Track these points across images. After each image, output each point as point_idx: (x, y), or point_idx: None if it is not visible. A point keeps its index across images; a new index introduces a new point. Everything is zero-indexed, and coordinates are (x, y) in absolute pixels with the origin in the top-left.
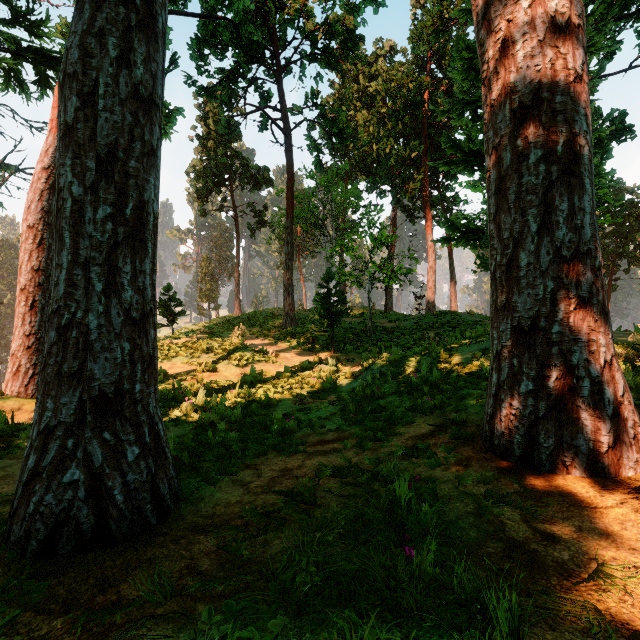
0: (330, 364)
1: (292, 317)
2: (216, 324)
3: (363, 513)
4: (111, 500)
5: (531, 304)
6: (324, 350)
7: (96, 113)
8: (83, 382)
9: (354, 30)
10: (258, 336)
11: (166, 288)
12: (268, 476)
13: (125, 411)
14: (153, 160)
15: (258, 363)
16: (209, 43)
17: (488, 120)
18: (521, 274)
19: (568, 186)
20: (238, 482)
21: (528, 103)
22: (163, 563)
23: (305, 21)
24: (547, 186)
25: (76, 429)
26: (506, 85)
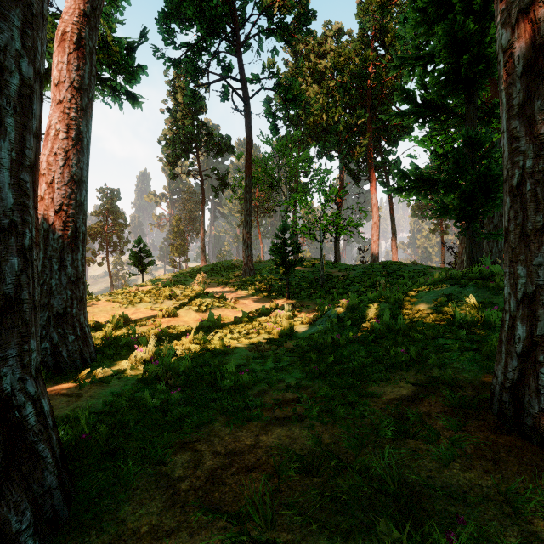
0: (286, 310)
1: (251, 267)
2: (183, 274)
3: None
4: None
5: None
6: (280, 297)
7: None
8: None
9: (307, 5)
10: (219, 284)
11: (137, 241)
12: (208, 467)
13: None
14: None
15: (217, 309)
16: (174, 16)
17: None
18: None
19: None
20: (164, 479)
21: None
22: None
23: None
24: None
25: None
26: None
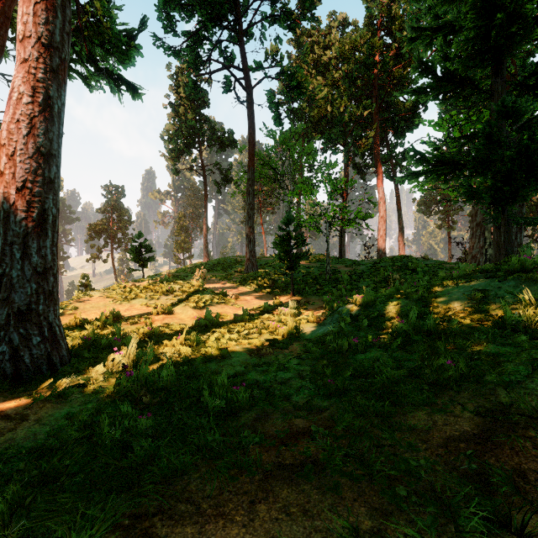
0: (291, 307)
1: (253, 262)
2: (184, 269)
3: None
4: None
5: None
6: (284, 293)
7: None
8: None
9: None
10: (220, 279)
11: (137, 235)
12: None
13: None
14: None
15: (216, 305)
16: (174, 1)
17: None
18: None
19: None
20: None
21: None
22: None
23: None
24: None
25: None
26: None
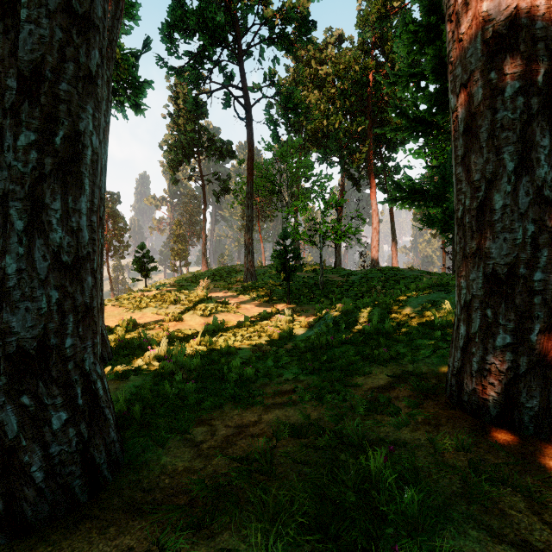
0: (286, 314)
1: (252, 272)
2: (185, 279)
3: (329, 492)
4: (27, 479)
5: (508, 249)
6: (281, 301)
7: (18, 24)
8: None
9: (307, 16)
10: (222, 289)
11: (140, 246)
12: (222, 434)
13: (51, 370)
14: (91, 87)
15: (221, 313)
16: (178, 27)
17: (455, 57)
18: (495, 217)
19: (550, 119)
20: (189, 442)
21: (504, 31)
22: None
23: (264, 8)
24: (526, 120)
25: None
26: (477, 15)
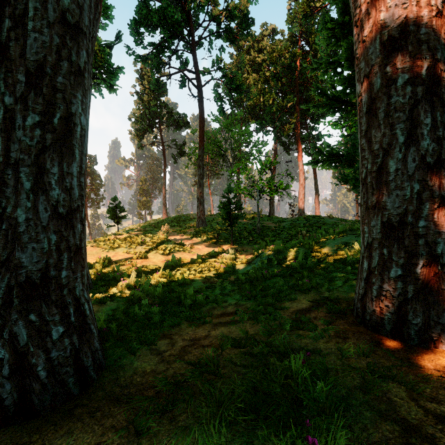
0: (230, 253)
1: (203, 220)
2: (149, 225)
3: (261, 386)
4: (34, 376)
5: (399, 203)
6: (226, 243)
7: (26, 33)
8: (11, 269)
9: (247, 14)
10: (178, 233)
11: (113, 199)
12: (180, 345)
13: (51, 295)
14: (80, 79)
15: (178, 252)
16: (143, 23)
17: (360, 54)
18: (390, 178)
19: (431, 103)
20: (155, 351)
21: (396, 35)
22: (75, 441)
23: (212, 8)
24: (413, 104)
25: (3, 312)
26: (377, 22)
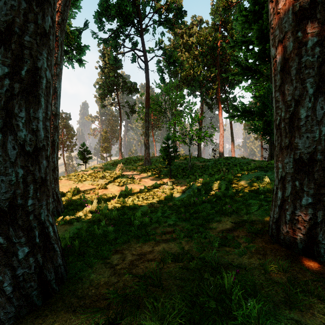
0: (169, 185)
1: (148, 160)
2: (109, 164)
3: (197, 300)
4: (0, 291)
5: (309, 143)
6: (165, 177)
7: None
8: None
9: (181, 8)
10: (130, 170)
11: (82, 145)
12: (129, 259)
13: (18, 220)
14: (45, 40)
15: (130, 184)
16: (104, 14)
17: (275, 24)
18: (301, 123)
19: None
20: (108, 264)
21: (306, 6)
22: None
23: (155, 3)
24: (321, 62)
25: None
26: None
